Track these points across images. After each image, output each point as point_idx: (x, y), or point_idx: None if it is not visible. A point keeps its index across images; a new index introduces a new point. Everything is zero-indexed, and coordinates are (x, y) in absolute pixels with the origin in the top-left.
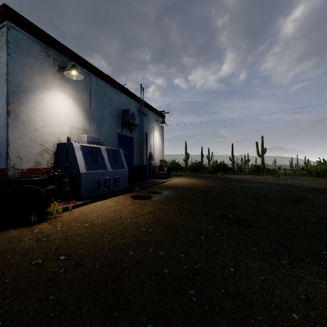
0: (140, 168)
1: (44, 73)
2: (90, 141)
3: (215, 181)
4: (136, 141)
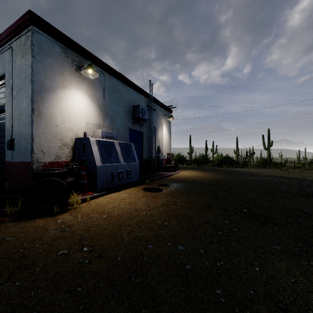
0: (149, 161)
1: (63, 73)
2: (104, 136)
3: (223, 174)
4: (145, 135)
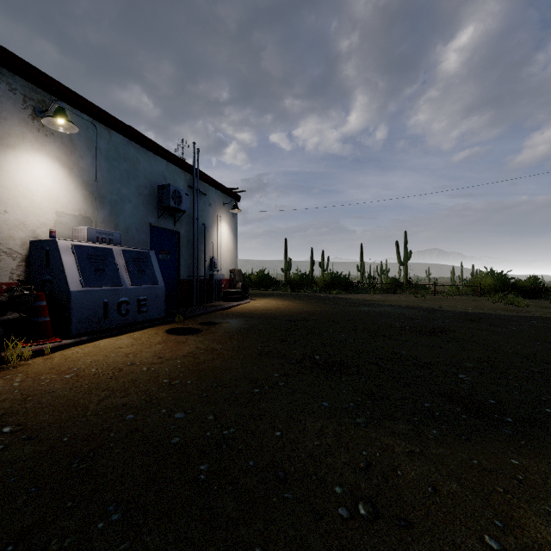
0: (192, 283)
1: (4, 120)
2: (94, 238)
3: (321, 303)
4: (185, 238)
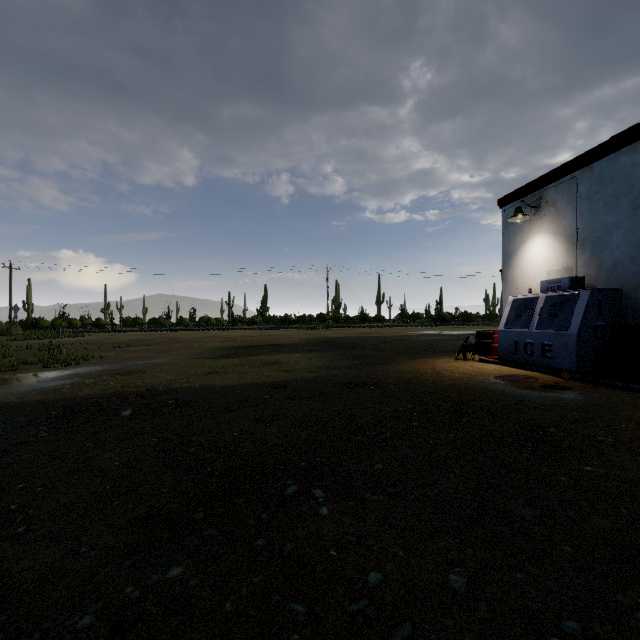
0: None
1: (522, 229)
2: (545, 289)
3: None
4: None
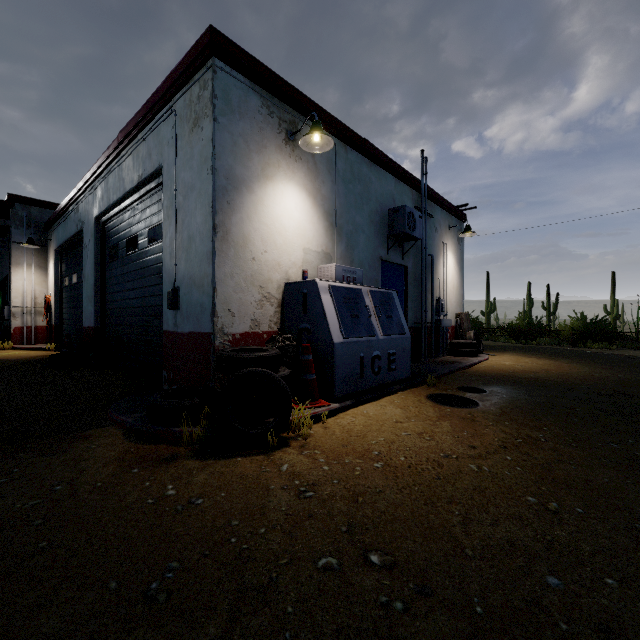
0: (419, 332)
1: (264, 149)
2: (340, 277)
3: (609, 365)
4: (412, 275)
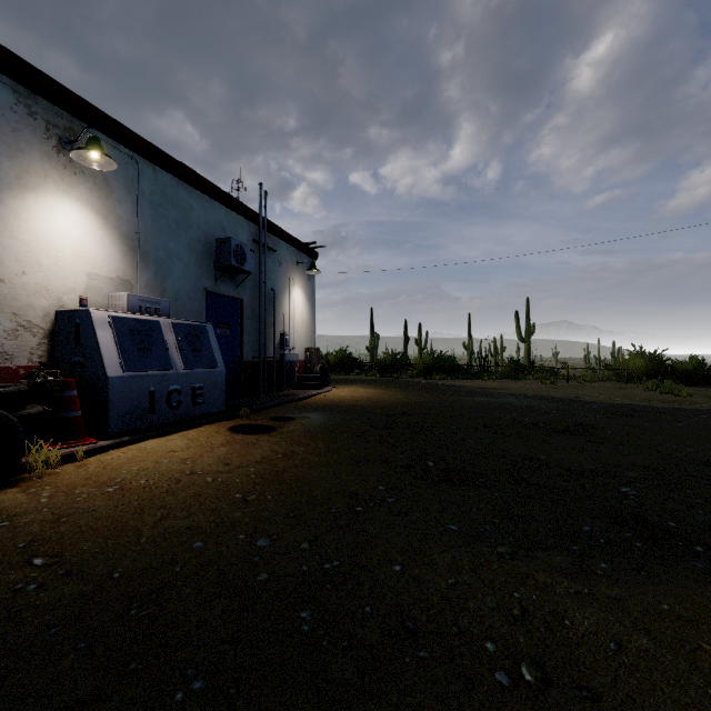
0: (258, 366)
1: (21, 154)
2: (136, 308)
3: (423, 392)
4: (249, 308)
